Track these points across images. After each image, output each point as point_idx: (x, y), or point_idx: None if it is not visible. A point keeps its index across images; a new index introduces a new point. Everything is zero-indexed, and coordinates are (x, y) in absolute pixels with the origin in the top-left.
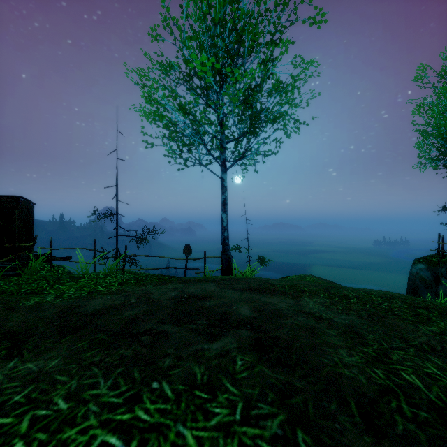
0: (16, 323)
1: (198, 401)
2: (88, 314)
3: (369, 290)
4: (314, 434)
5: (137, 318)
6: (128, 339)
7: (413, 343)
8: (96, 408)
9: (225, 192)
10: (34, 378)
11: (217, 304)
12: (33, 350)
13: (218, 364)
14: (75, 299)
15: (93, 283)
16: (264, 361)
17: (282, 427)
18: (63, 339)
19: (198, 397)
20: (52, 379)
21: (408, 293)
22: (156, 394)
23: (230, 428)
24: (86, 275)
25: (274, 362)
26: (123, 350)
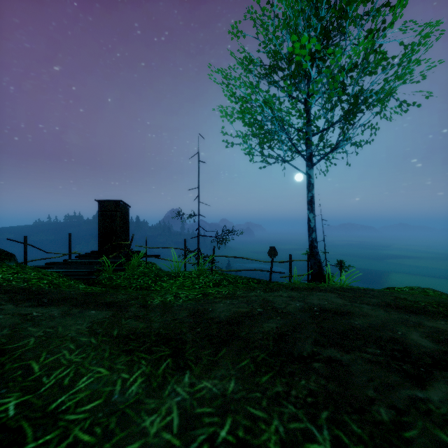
0: (159, 324)
1: None
2: (223, 322)
3: None
4: None
5: (284, 334)
6: (296, 364)
7: None
8: None
9: (312, 189)
10: (223, 405)
11: (369, 324)
12: (197, 363)
13: None
14: (196, 302)
15: (190, 283)
16: None
17: None
18: (220, 353)
19: None
20: (246, 412)
21: None
22: None
23: None
24: (181, 274)
25: None
26: (304, 380)
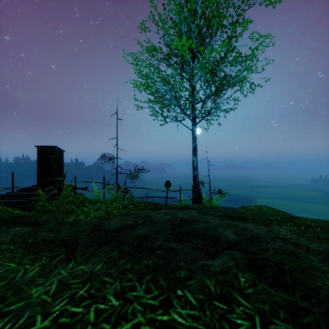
0: (66, 234)
1: (219, 311)
2: (112, 230)
3: (325, 221)
4: None
5: (148, 236)
6: (146, 252)
7: None
8: (140, 308)
9: (195, 141)
10: (89, 277)
11: (205, 227)
12: (82, 256)
13: (225, 279)
14: (99, 219)
15: (105, 207)
16: (263, 280)
17: None
18: (100, 249)
19: (218, 307)
20: (101, 280)
21: None
22: (182, 301)
23: None
24: (99, 201)
25: (272, 282)
26: (146, 260)
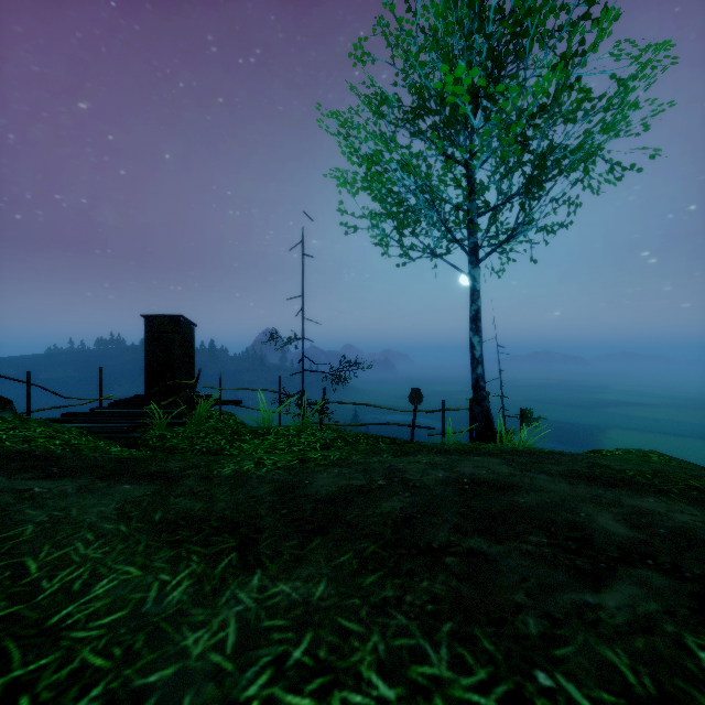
0: (226, 504)
1: None
2: (323, 500)
3: None
4: None
5: (410, 518)
6: (421, 560)
7: None
8: None
9: (477, 299)
10: (304, 615)
11: (541, 503)
12: (275, 559)
13: (652, 649)
14: (287, 471)
15: (286, 444)
16: None
17: None
18: (310, 544)
19: None
20: (336, 624)
21: None
22: None
23: None
24: (273, 430)
25: None
26: (427, 581)
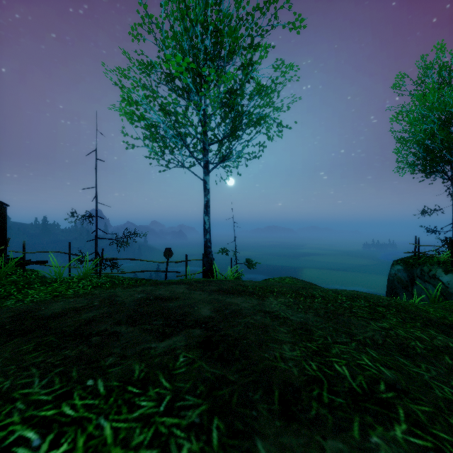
0: None
1: (127, 396)
2: (44, 317)
3: (339, 291)
4: (229, 421)
5: (93, 320)
6: (77, 340)
7: (358, 338)
8: (23, 406)
9: (207, 194)
10: None
11: (180, 305)
12: None
13: (160, 361)
14: (35, 303)
15: (65, 288)
16: (206, 357)
17: (201, 416)
18: (9, 342)
19: (128, 392)
20: None
21: (387, 294)
22: (87, 391)
23: (151, 419)
24: (59, 279)
25: (215, 358)
26: (69, 350)
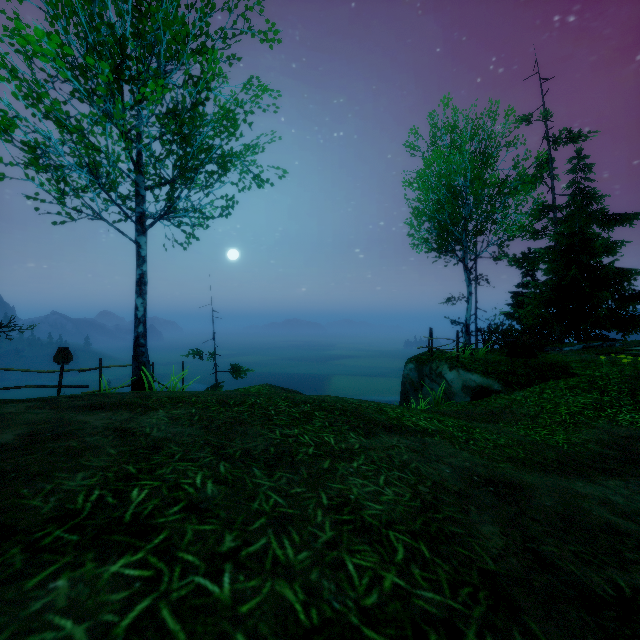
0: None
1: None
2: None
3: (298, 396)
4: None
5: None
6: None
7: (226, 451)
8: None
9: (142, 264)
10: None
11: None
12: None
13: None
14: None
15: None
16: None
17: None
18: None
19: None
20: None
21: (401, 400)
22: None
23: None
24: None
25: None
26: None
